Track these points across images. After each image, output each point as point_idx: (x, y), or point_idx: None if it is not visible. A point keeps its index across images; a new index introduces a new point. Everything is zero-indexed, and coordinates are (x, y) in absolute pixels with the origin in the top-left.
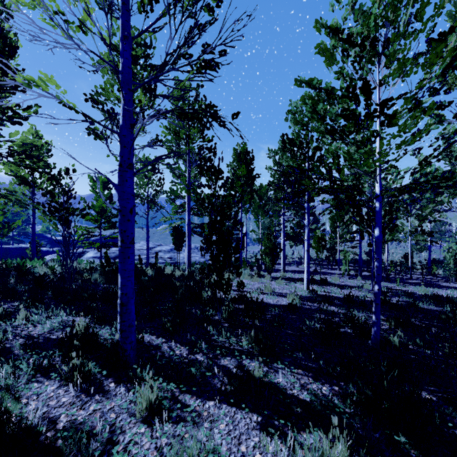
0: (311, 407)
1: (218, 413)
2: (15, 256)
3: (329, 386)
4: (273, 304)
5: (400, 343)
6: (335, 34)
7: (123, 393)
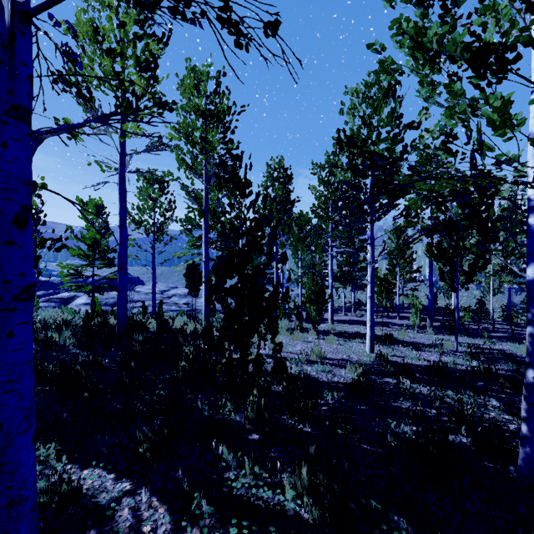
0: None
1: None
2: None
3: None
4: (328, 382)
5: None
6: None
7: None
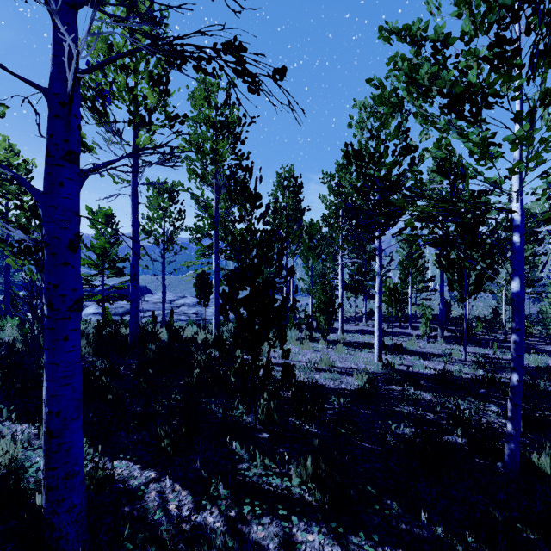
0: None
1: None
2: None
3: None
4: (335, 389)
5: None
6: None
7: None
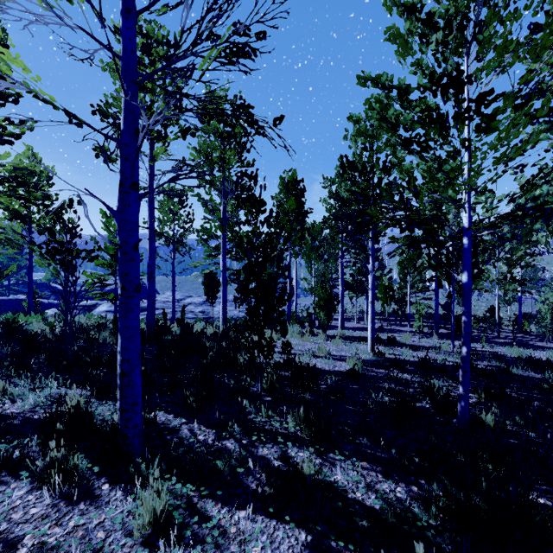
0: (382, 518)
1: (252, 528)
2: (10, 310)
3: (406, 488)
4: (329, 370)
5: (495, 423)
6: (411, 13)
7: (120, 499)
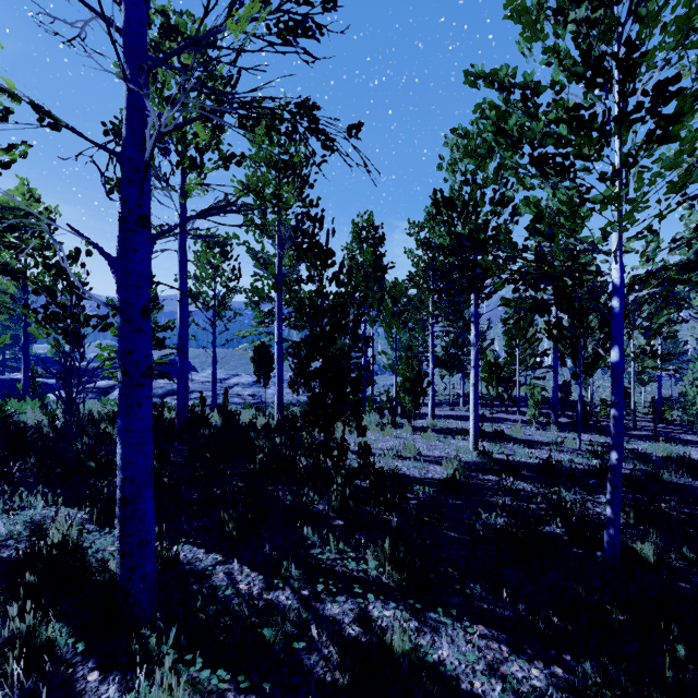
0: None
1: None
2: (3, 393)
3: (551, 679)
4: (420, 478)
5: (656, 558)
6: None
7: (114, 697)
